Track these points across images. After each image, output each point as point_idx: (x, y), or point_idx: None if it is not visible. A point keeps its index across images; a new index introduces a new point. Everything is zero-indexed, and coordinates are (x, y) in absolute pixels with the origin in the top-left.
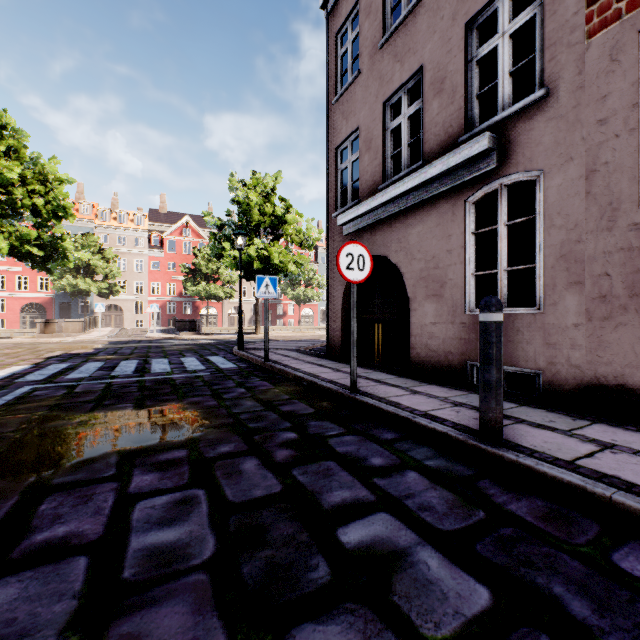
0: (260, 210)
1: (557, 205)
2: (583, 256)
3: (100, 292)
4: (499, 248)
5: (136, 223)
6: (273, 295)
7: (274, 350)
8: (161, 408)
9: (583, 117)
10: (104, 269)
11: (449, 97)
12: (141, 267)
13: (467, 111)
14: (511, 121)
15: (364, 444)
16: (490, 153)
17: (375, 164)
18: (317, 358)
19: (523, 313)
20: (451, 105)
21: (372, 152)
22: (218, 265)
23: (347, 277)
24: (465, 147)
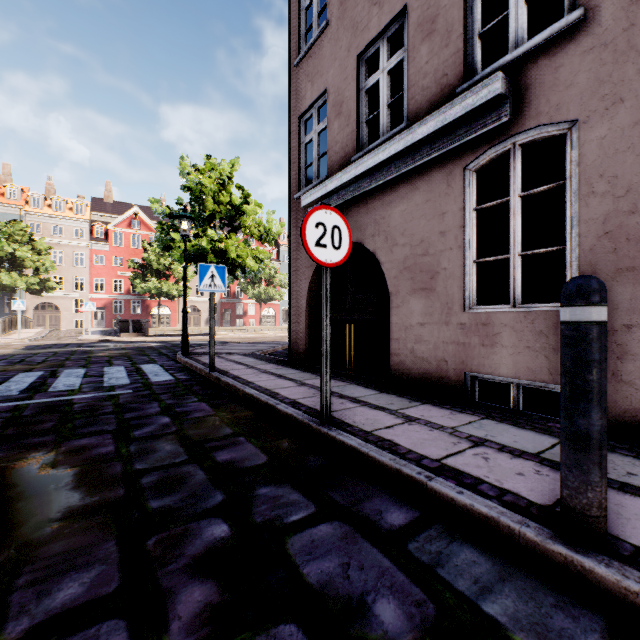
0: (215, 198)
1: (599, 165)
2: (639, 232)
3: (30, 288)
4: (512, 226)
5: (75, 212)
6: (221, 289)
7: (226, 355)
8: (10, 466)
9: (639, 41)
10: (34, 262)
11: (443, 39)
12: (82, 261)
13: (466, 55)
14: (530, 59)
15: (355, 549)
16: (501, 102)
17: (347, 132)
18: (277, 366)
19: (547, 310)
20: (445, 48)
21: (343, 117)
22: (171, 260)
23: (317, 257)
24: (468, 95)
